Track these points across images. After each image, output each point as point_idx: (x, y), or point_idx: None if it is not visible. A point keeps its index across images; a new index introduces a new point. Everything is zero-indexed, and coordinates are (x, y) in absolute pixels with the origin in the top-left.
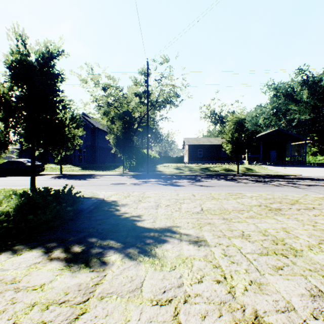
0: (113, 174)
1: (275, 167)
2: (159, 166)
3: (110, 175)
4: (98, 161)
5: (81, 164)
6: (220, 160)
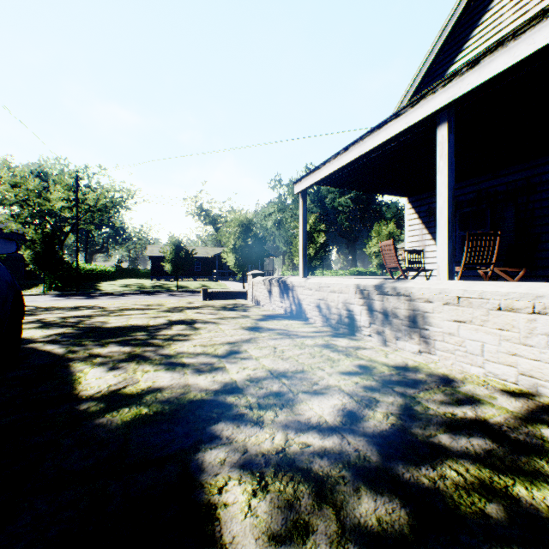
0: (30, 294)
1: (238, 283)
2: (101, 284)
3: (25, 296)
4: None
5: None
6: (193, 276)
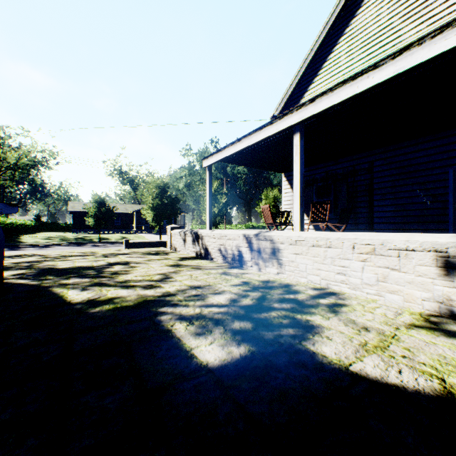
0: None
1: (154, 235)
2: (23, 237)
3: None
4: None
5: None
6: (113, 229)
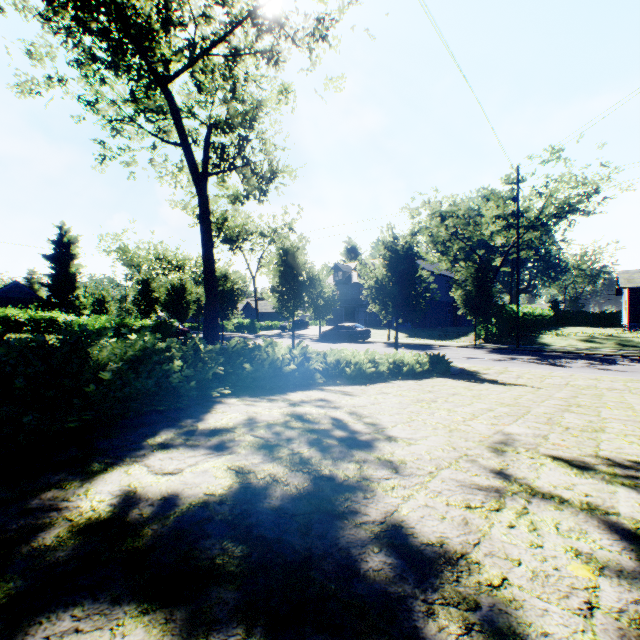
0: (459, 346)
1: None
2: (544, 335)
3: (454, 347)
4: (429, 323)
5: (403, 329)
6: None
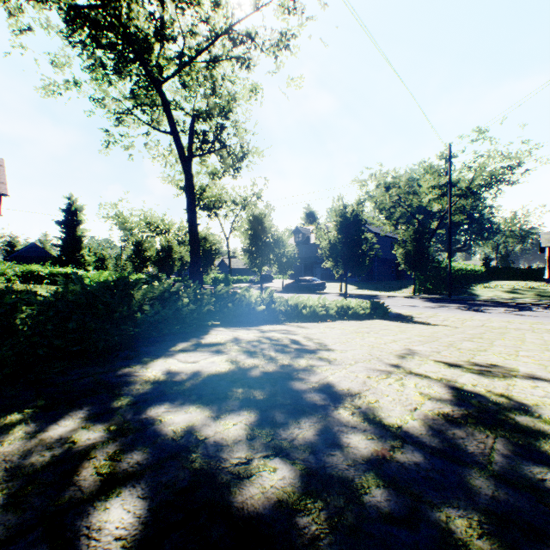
0: (400, 296)
1: None
2: (474, 287)
3: (396, 297)
4: (376, 277)
5: (354, 282)
6: None
